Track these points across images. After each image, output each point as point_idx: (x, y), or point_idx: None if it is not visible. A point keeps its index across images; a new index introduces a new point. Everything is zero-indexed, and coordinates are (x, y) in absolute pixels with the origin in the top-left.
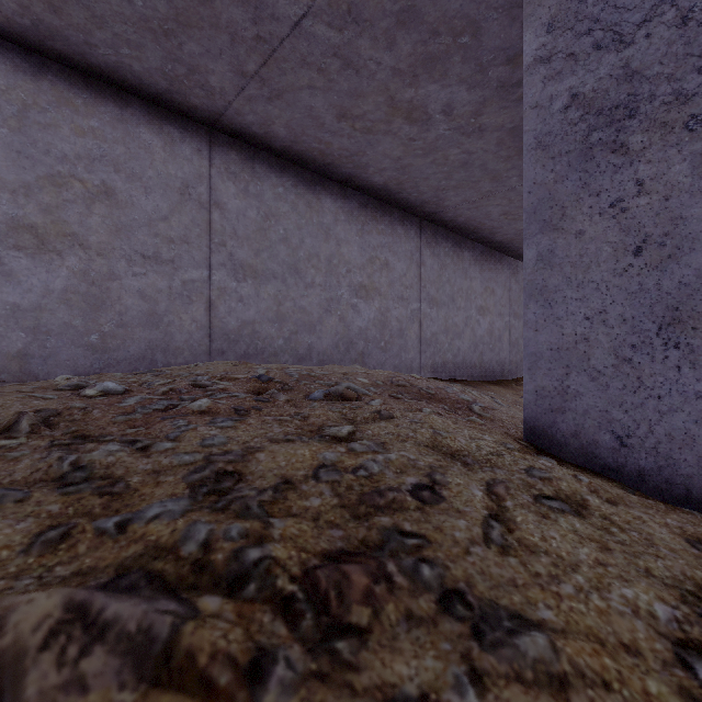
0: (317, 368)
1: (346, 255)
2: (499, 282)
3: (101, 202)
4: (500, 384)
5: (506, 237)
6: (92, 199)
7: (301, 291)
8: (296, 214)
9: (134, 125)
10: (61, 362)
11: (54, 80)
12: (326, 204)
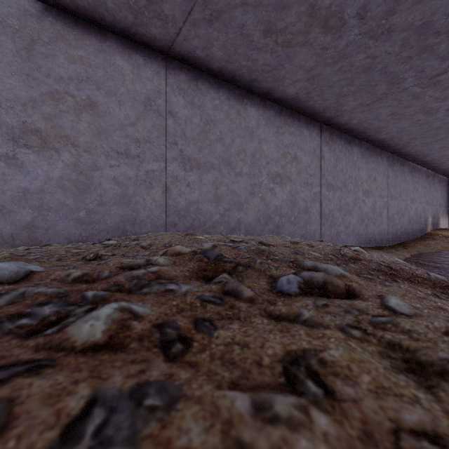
0: (252, 237)
1: (265, 151)
2: (380, 171)
3: (87, 112)
4: (382, 249)
5: (388, 135)
6: (80, 109)
7: (232, 178)
8: (229, 120)
9: (110, 54)
10: (58, 231)
11: (53, 21)
12: (250, 112)
